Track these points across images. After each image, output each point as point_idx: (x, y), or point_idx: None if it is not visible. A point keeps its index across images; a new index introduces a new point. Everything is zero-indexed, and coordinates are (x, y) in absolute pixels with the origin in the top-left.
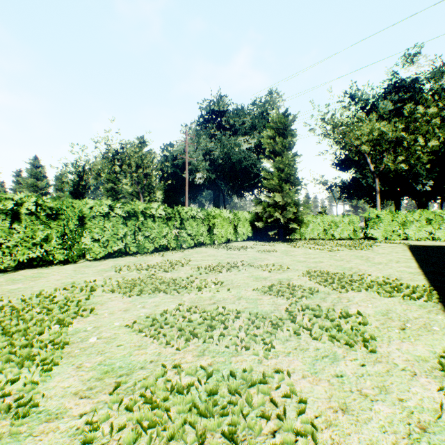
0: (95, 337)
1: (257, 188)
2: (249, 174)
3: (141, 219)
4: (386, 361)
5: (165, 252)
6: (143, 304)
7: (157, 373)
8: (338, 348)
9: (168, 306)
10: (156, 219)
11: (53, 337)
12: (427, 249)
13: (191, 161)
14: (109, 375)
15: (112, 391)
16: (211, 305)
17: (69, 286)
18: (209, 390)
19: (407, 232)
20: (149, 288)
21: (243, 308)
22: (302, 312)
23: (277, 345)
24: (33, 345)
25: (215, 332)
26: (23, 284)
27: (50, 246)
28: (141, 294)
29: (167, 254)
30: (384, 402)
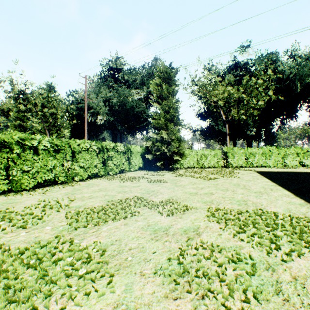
0: None
1: (146, 129)
2: (140, 119)
3: (16, 151)
4: None
5: (52, 187)
6: None
7: None
8: None
9: None
10: (39, 151)
11: None
12: (273, 175)
13: (93, 106)
14: None
15: None
16: None
17: None
18: None
19: (251, 162)
20: None
21: None
22: None
23: None
24: None
25: None
26: None
27: None
28: None
29: (52, 190)
30: None
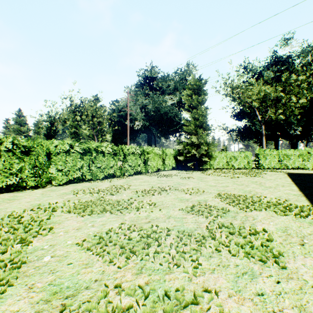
0: (49, 256)
1: (178, 132)
2: (173, 122)
3: (94, 154)
4: (297, 277)
5: (112, 179)
6: (93, 223)
7: (100, 294)
8: (254, 264)
9: (113, 224)
10: (105, 154)
11: (14, 256)
12: (301, 176)
13: (131, 113)
14: (57, 297)
15: None
16: (147, 224)
17: (35, 207)
18: None
19: (285, 164)
20: (98, 209)
21: (172, 226)
22: (219, 229)
23: (202, 262)
24: None
25: (151, 249)
26: (0, 206)
27: (24, 175)
28: (92, 214)
29: (113, 181)
30: None
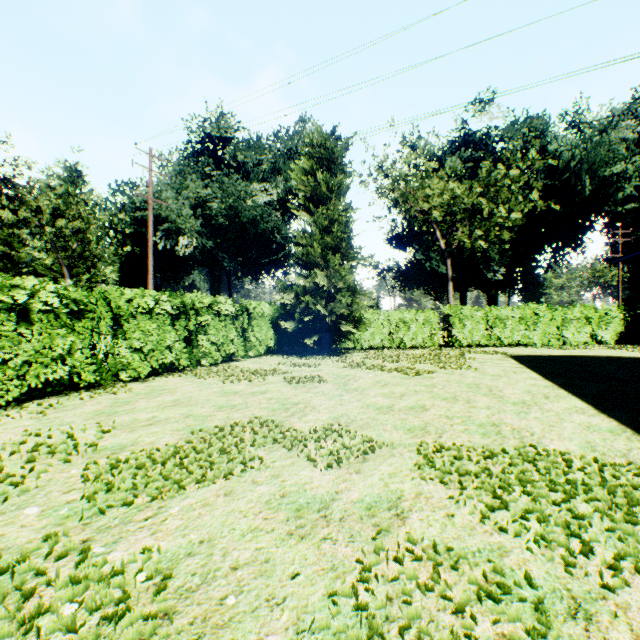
0: None
1: (282, 268)
2: (269, 245)
3: None
4: None
5: (65, 397)
6: None
7: None
8: None
9: None
10: (32, 316)
11: None
12: (545, 364)
13: (169, 215)
14: None
15: None
16: None
17: None
18: None
19: (498, 335)
20: None
21: None
22: None
23: None
24: None
25: None
26: None
27: None
28: None
29: (62, 406)
30: None
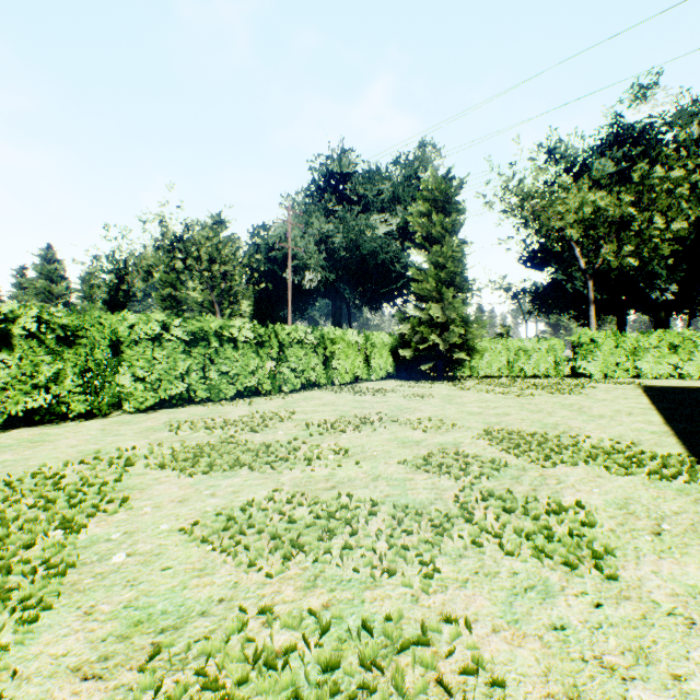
0: (124, 553)
1: (402, 296)
2: (388, 274)
3: (215, 345)
4: (639, 596)
5: (254, 399)
6: (213, 490)
7: (229, 625)
8: (552, 572)
9: (255, 492)
10: (239, 345)
11: (50, 553)
12: (673, 394)
13: (297, 253)
14: (142, 630)
15: (143, 666)
16: (329, 491)
17: (90, 457)
18: (324, 662)
19: (640, 366)
20: (224, 460)
21: (383, 496)
22: (483, 503)
23: (443, 567)
24: (11, 570)
25: (336, 540)
26: (13, 454)
27: (63, 389)
28: (210, 471)
29: (257, 402)
30: (646, 684)
